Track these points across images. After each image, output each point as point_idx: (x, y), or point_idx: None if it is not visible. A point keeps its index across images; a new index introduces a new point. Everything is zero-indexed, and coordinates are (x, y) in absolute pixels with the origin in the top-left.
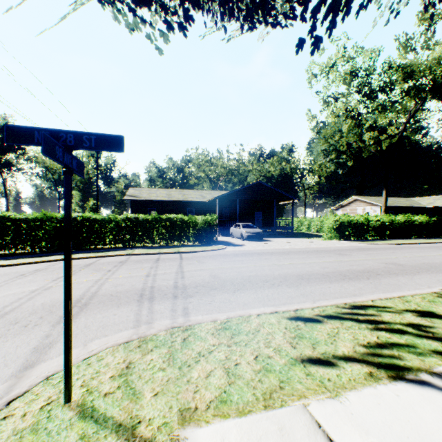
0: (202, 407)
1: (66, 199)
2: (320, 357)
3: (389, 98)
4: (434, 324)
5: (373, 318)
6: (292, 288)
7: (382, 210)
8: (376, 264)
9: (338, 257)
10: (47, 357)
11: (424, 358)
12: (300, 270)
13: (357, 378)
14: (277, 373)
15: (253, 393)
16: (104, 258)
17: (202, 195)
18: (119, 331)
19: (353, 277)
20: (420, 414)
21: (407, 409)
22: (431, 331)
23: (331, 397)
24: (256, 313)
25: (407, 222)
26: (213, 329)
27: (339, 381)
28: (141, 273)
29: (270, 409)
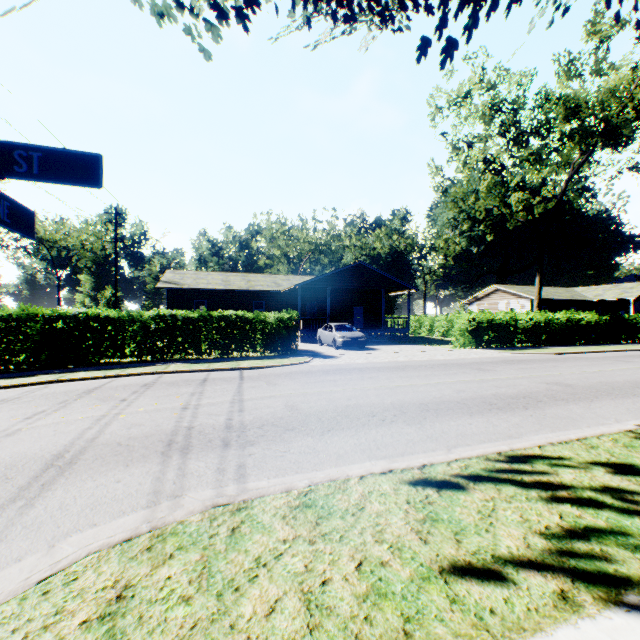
0: None
1: None
2: (472, 561)
3: (546, 144)
4: None
5: (547, 478)
6: (413, 426)
7: (534, 304)
8: (534, 385)
9: (477, 375)
10: None
11: None
12: (423, 395)
13: (541, 606)
14: (399, 600)
15: None
16: (119, 379)
17: (275, 282)
18: (120, 514)
19: (504, 406)
20: None
21: None
22: None
23: None
24: (358, 475)
25: (570, 322)
26: (284, 508)
27: (511, 614)
28: (176, 403)
29: None
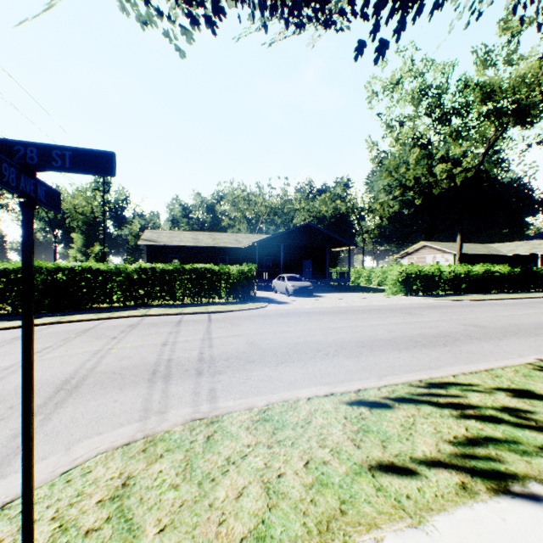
0: None
1: (25, 244)
2: (394, 461)
3: (465, 123)
4: (535, 407)
5: (458, 400)
6: (351, 359)
7: (456, 258)
8: (453, 326)
9: (405, 318)
10: (10, 470)
11: (530, 458)
12: (360, 335)
13: (446, 493)
14: (337, 488)
15: (304, 522)
16: (109, 321)
17: (237, 240)
18: (119, 425)
19: (427, 343)
20: None
21: (520, 541)
22: (534, 418)
23: (413, 525)
24: (306, 397)
25: (486, 274)
26: (248, 422)
27: (422, 499)
28: (157, 340)
29: None
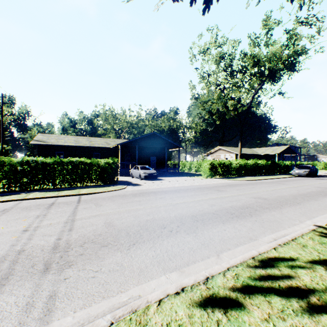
0: None
1: None
2: None
3: (245, 77)
4: None
5: (295, 282)
6: (191, 235)
7: (238, 156)
8: (249, 199)
9: (218, 194)
10: None
11: None
12: (192, 209)
13: None
14: None
15: None
16: None
17: (107, 142)
18: None
19: (239, 214)
20: None
21: None
22: None
23: None
24: (157, 299)
25: (255, 165)
26: None
27: None
28: (20, 226)
29: None
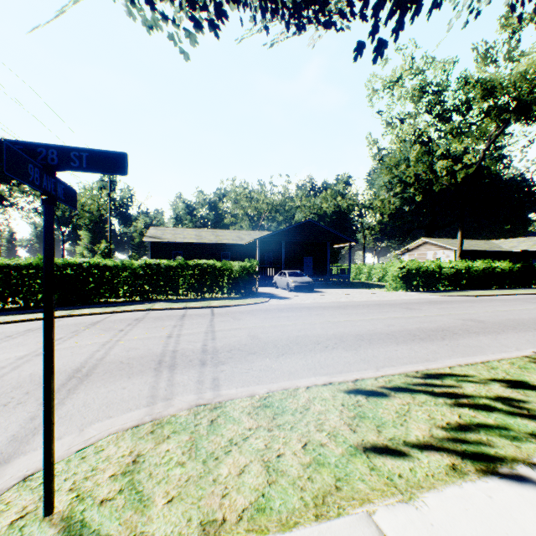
0: (232, 519)
1: (46, 237)
2: (388, 444)
3: (466, 119)
4: (528, 397)
5: (453, 390)
6: (350, 351)
7: (457, 255)
8: (452, 321)
9: (405, 313)
10: (29, 448)
11: (520, 443)
12: (359, 328)
13: (436, 473)
14: (333, 467)
15: (301, 496)
16: (116, 314)
17: (239, 237)
18: (128, 410)
19: (425, 337)
20: (521, 524)
21: (504, 516)
22: (526, 406)
23: (403, 501)
24: (305, 385)
25: (487, 270)
26: (249, 407)
27: (413, 478)
28: (162, 333)
29: (323, 520)
